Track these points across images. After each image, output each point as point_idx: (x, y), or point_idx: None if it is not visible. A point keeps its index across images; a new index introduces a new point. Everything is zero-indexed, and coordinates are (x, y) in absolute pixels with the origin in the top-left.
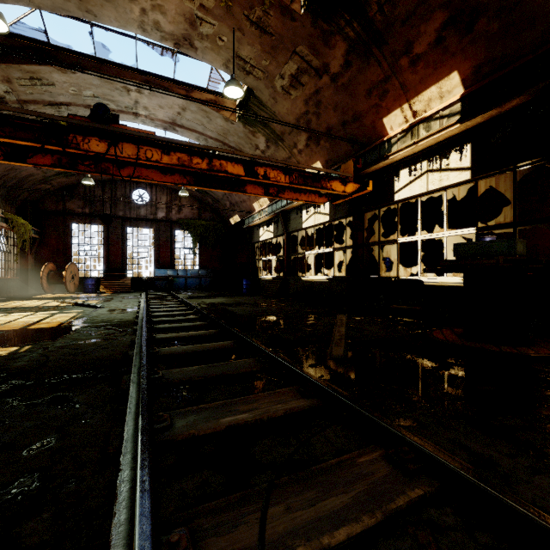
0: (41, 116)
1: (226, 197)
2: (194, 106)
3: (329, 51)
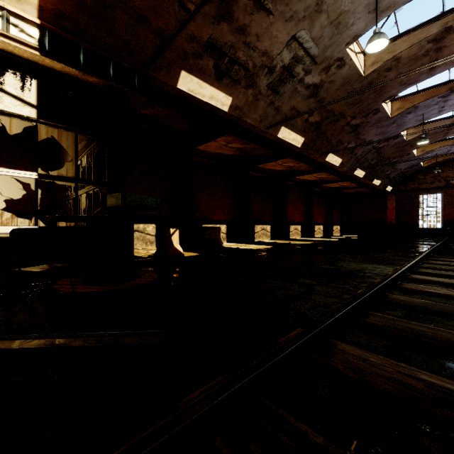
0: None
1: None
2: None
3: None
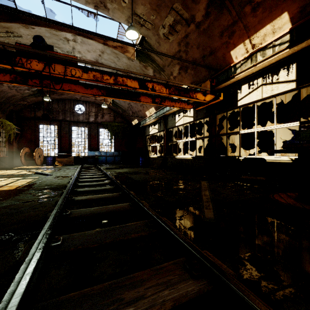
0: None
1: (129, 108)
2: (109, 50)
3: (195, 6)
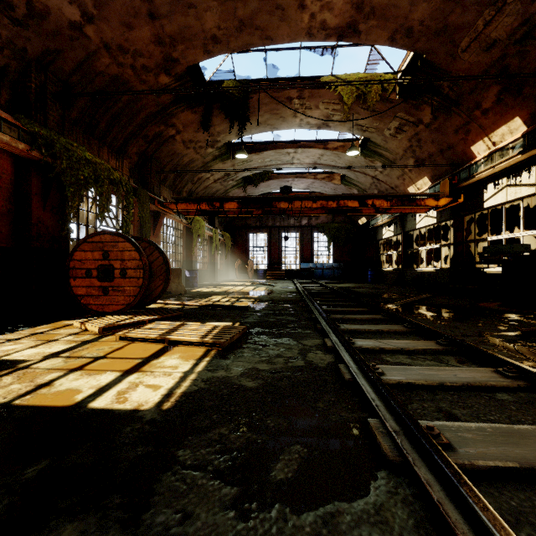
0: (263, 197)
1: None
2: (329, 153)
3: (420, 113)
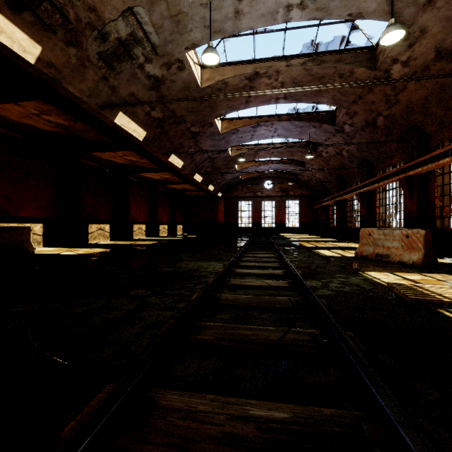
0: None
1: None
2: None
3: None
